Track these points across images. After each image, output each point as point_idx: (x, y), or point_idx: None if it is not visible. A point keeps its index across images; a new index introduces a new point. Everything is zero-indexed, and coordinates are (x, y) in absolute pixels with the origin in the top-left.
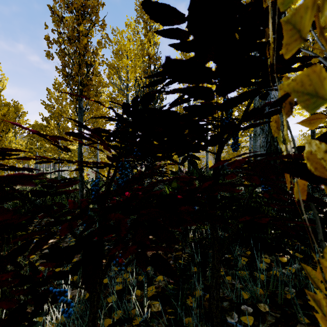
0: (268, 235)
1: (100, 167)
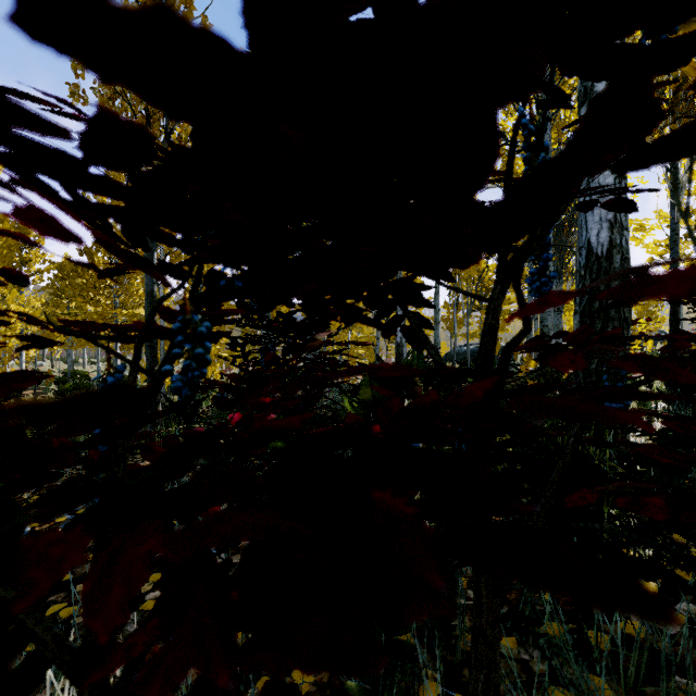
0: (603, 520)
1: (132, 338)
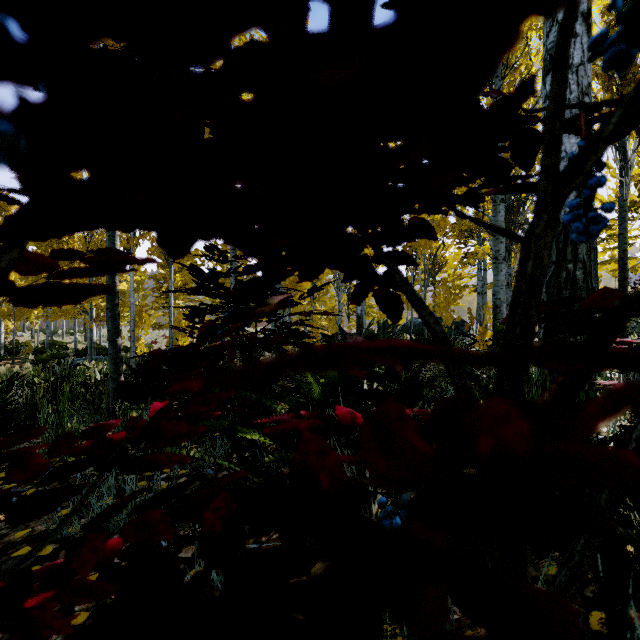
0: None
1: None
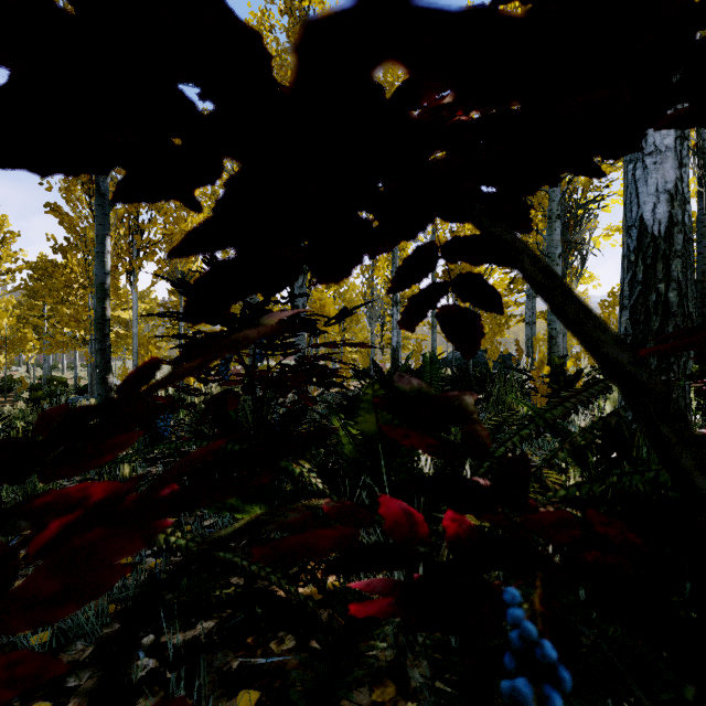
0: None
1: None
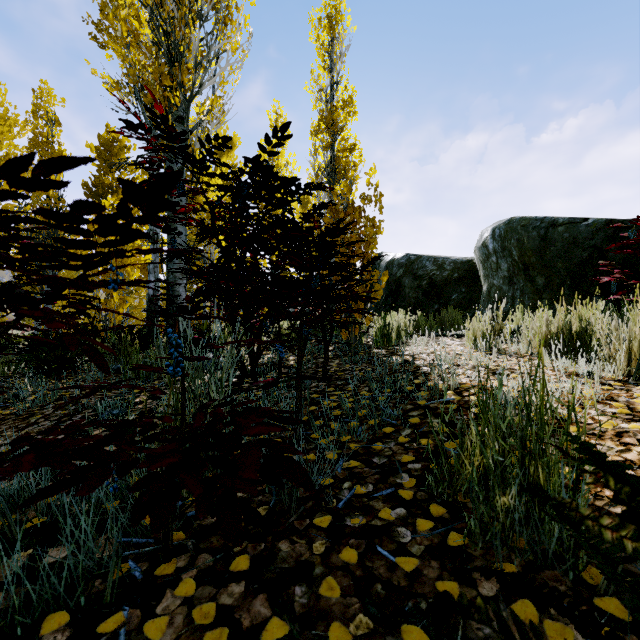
0: None
1: None
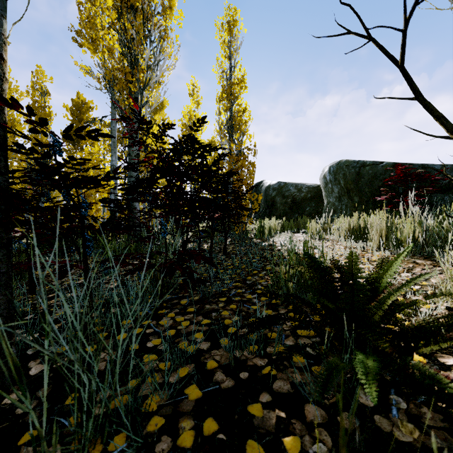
0: None
1: None
